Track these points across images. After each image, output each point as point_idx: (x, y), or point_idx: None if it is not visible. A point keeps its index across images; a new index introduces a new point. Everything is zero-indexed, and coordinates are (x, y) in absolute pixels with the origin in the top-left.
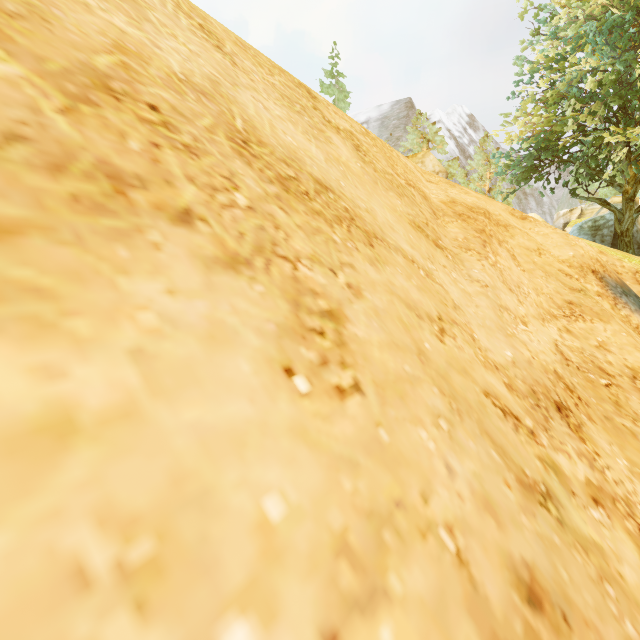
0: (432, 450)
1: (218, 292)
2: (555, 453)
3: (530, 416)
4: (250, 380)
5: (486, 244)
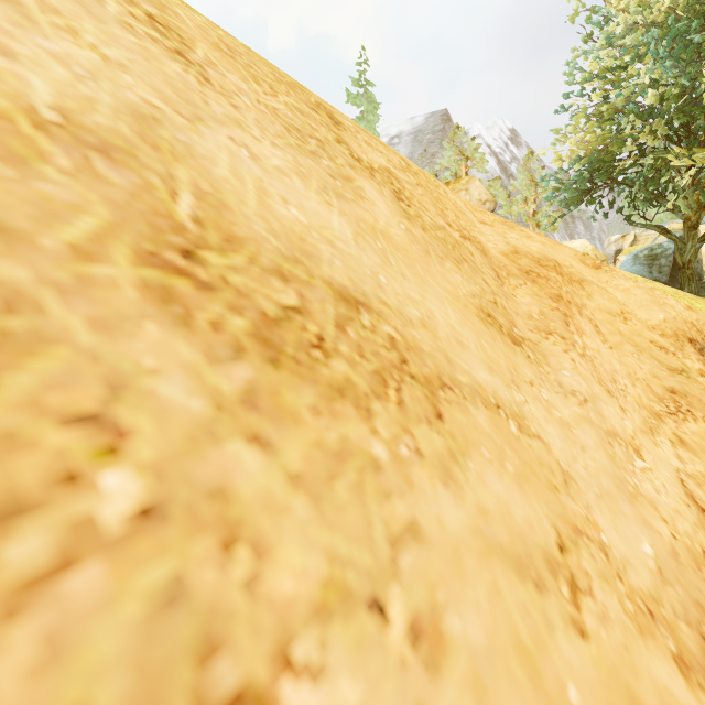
0: None
1: None
2: None
3: None
4: None
5: (568, 319)
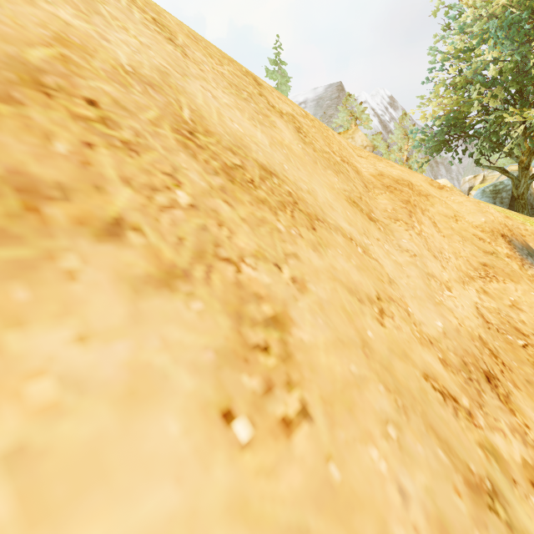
0: (384, 473)
1: (146, 323)
2: (492, 433)
3: (465, 393)
4: (178, 446)
5: (412, 214)
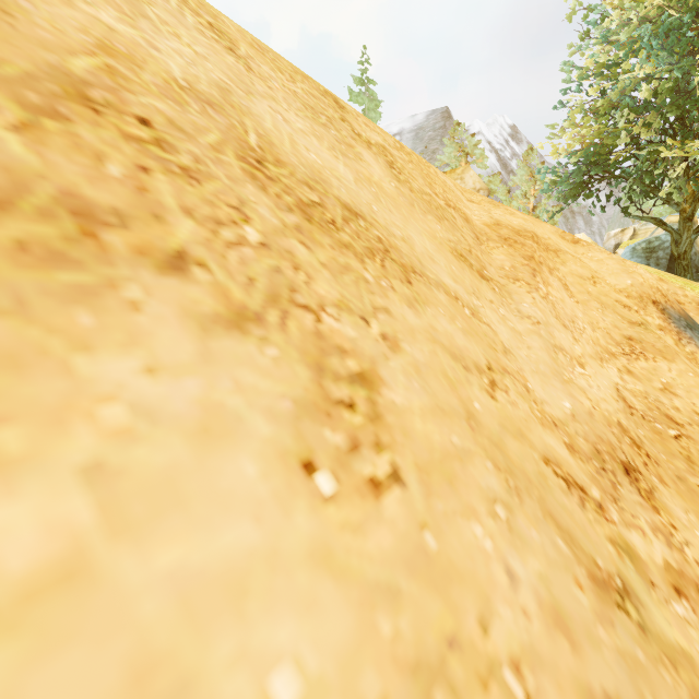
0: (489, 551)
1: (217, 363)
2: (627, 531)
3: (596, 484)
4: (256, 488)
5: (536, 273)
